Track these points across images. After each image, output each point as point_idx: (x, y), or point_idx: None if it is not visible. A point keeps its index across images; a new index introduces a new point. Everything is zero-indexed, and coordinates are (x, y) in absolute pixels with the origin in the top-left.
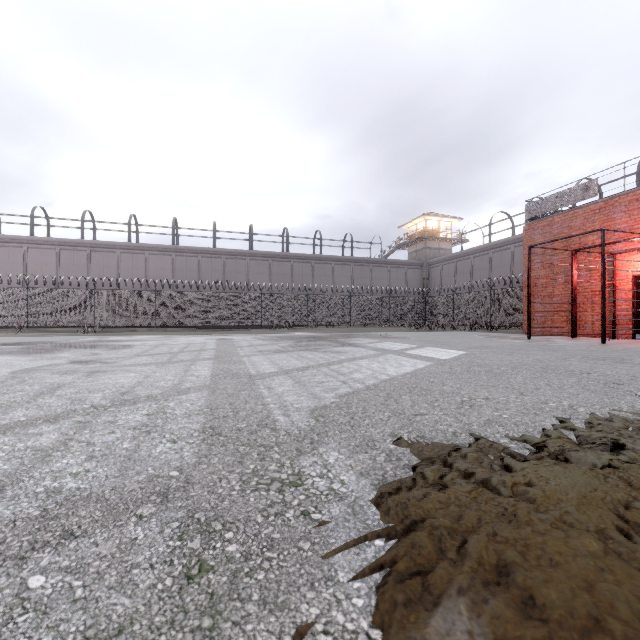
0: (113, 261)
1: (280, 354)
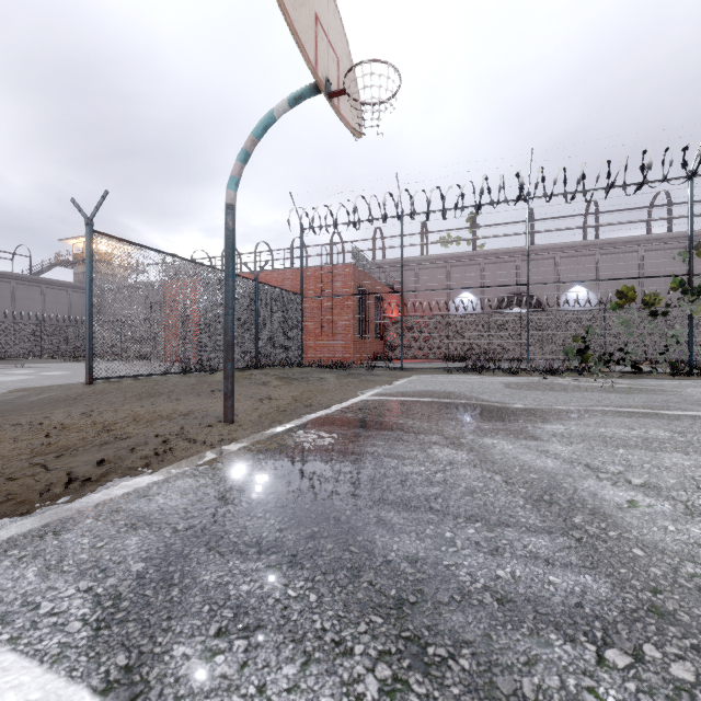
0: None
1: None
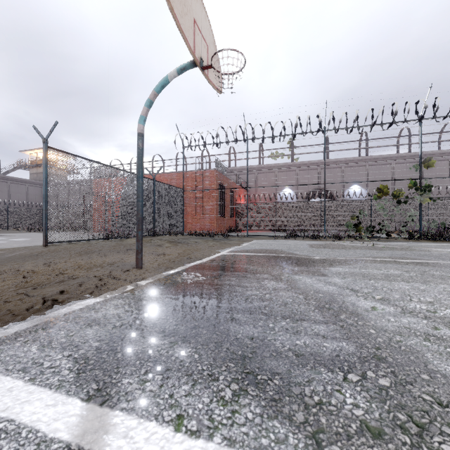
0: None
1: None
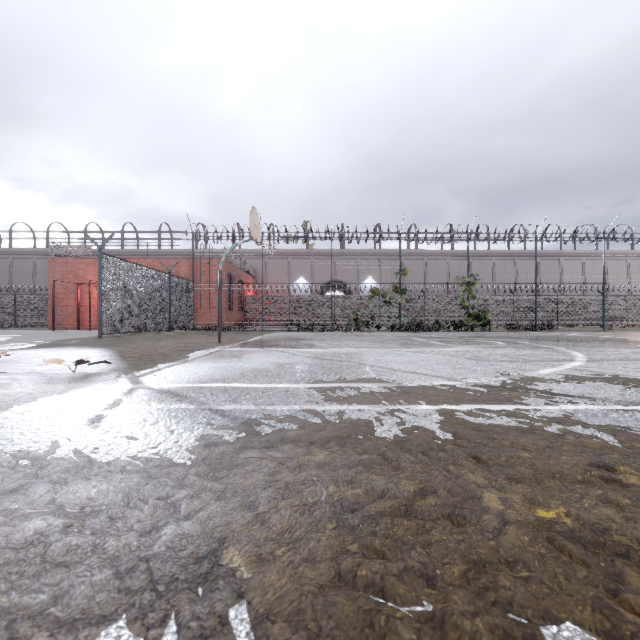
0: None
1: None
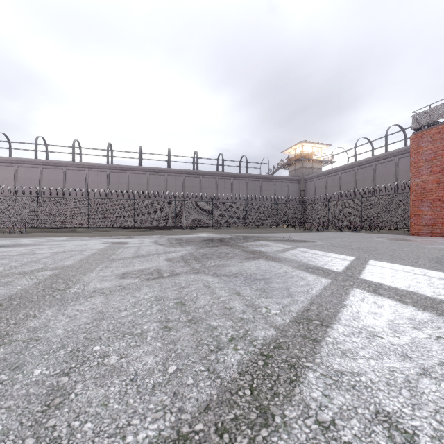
0: (60, 176)
1: (146, 289)
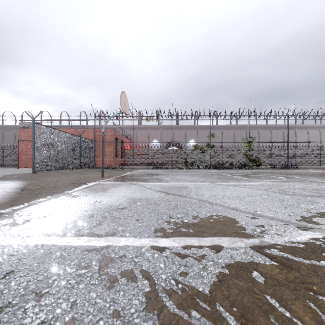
0: None
1: None
